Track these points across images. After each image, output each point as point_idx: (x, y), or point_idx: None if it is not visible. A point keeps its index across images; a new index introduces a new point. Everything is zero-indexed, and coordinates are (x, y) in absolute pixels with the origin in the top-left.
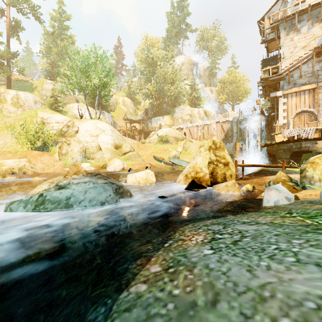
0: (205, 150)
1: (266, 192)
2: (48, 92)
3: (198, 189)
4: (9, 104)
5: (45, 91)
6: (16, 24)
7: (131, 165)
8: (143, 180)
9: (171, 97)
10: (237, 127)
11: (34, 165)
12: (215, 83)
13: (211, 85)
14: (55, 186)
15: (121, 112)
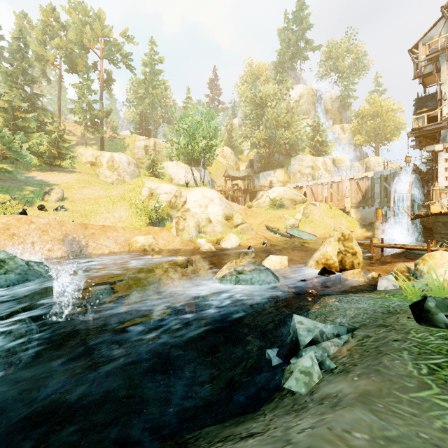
0: (335, 240)
1: (380, 280)
2: (140, 150)
3: (329, 275)
4: (105, 169)
5: (137, 150)
6: (108, 77)
7: (246, 240)
8: (278, 264)
9: (285, 144)
10: (380, 185)
11: (158, 242)
12: (349, 118)
13: (342, 121)
14: (234, 270)
15: (219, 166)
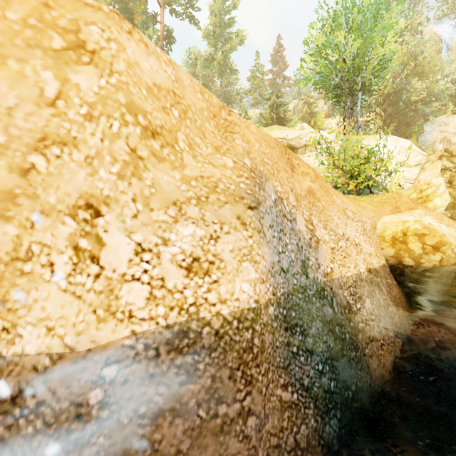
0: None
1: None
2: None
3: None
4: None
5: None
6: (169, 32)
7: None
8: None
9: (415, 104)
10: None
11: None
12: None
13: None
14: None
15: None
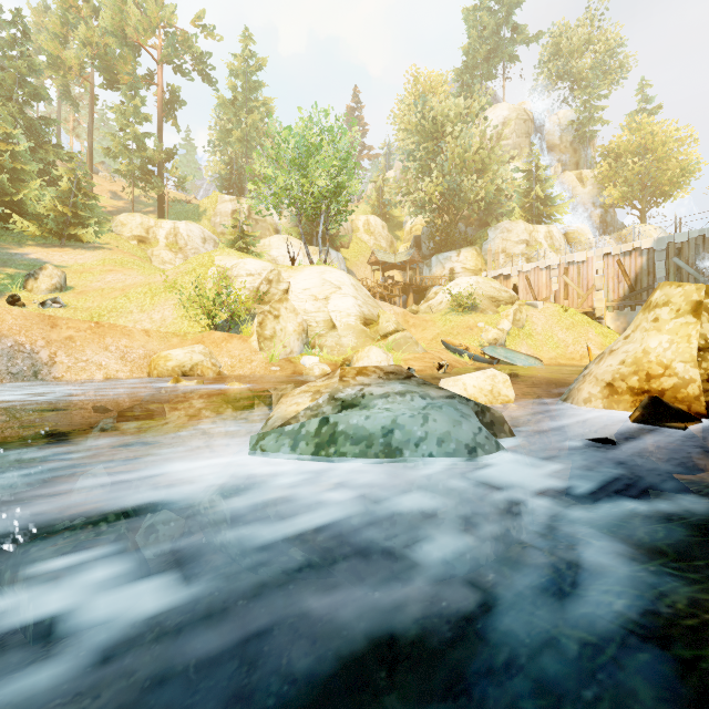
0: (677, 313)
1: None
2: (225, 219)
3: (684, 423)
4: (163, 248)
5: (220, 218)
6: (172, 96)
7: (402, 361)
8: (484, 394)
9: (478, 204)
10: (667, 263)
11: (217, 360)
12: (591, 160)
13: (579, 166)
14: (330, 401)
15: (362, 248)
